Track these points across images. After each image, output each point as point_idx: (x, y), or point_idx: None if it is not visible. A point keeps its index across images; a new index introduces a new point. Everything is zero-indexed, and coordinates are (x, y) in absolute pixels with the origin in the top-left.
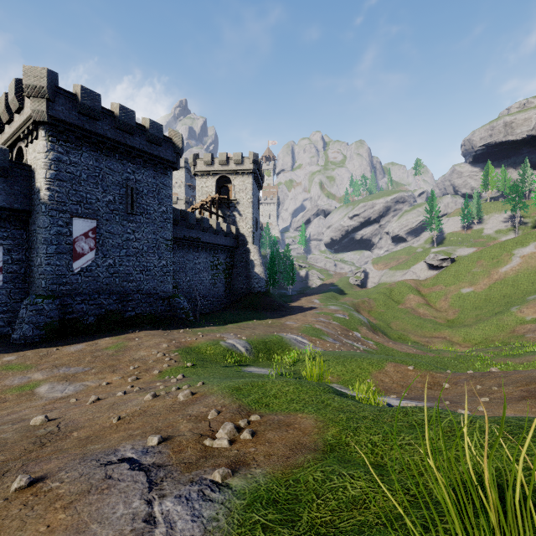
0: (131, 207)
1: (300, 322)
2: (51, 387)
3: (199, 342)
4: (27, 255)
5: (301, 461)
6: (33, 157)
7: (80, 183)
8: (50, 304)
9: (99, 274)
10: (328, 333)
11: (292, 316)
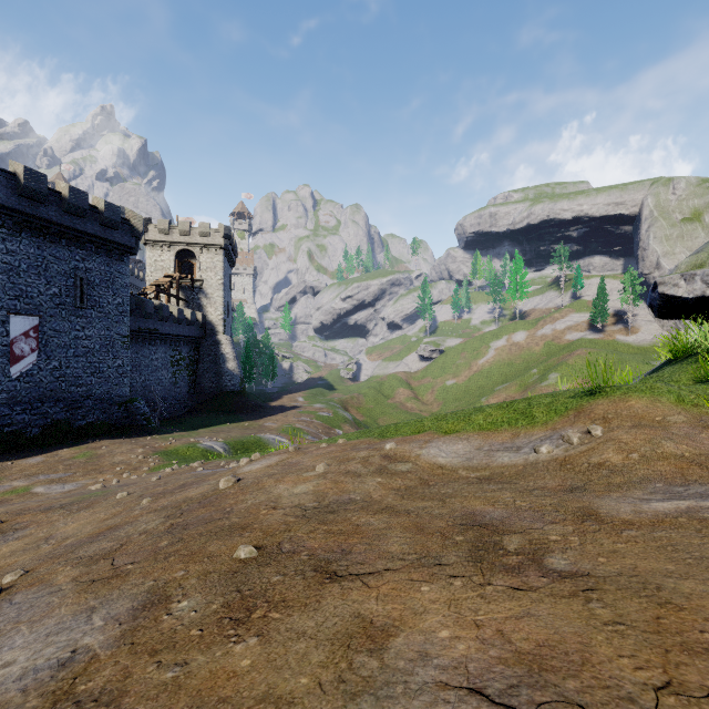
0: (80, 300)
1: (280, 423)
2: (46, 488)
3: (175, 446)
4: None
5: None
6: None
7: (19, 275)
8: None
9: (42, 379)
10: (309, 432)
11: (272, 417)
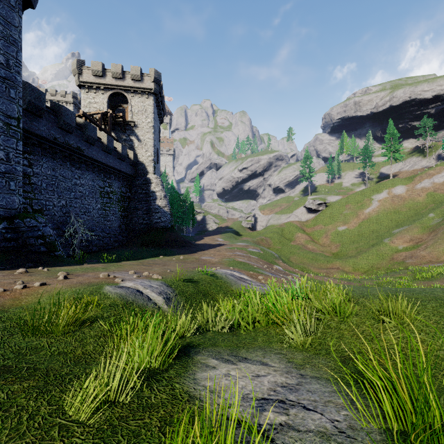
0: None
1: (218, 257)
2: None
3: (47, 290)
4: None
5: None
6: None
7: None
8: None
9: None
10: (258, 267)
11: (205, 252)
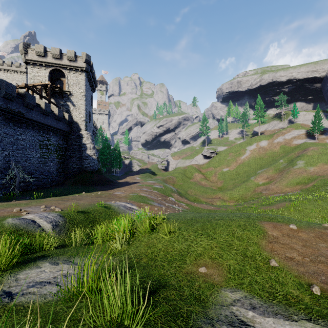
0: None
1: (127, 192)
2: None
3: None
4: None
5: None
6: None
7: None
8: None
9: None
10: (153, 199)
11: (120, 188)
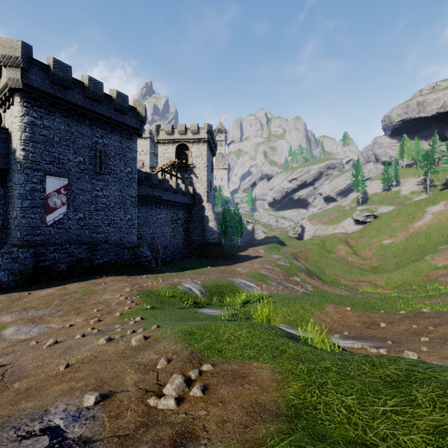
0: (99, 167)
1: (248, 269)
2: (17, 329)
3: (159, 286)
4: (4, 209)
5: (262, 434)
6: (10, 121)
7: (53, 145)
8: (25, 253)
9: (70, 226)
10: (272, 278)
11: (241, 264)
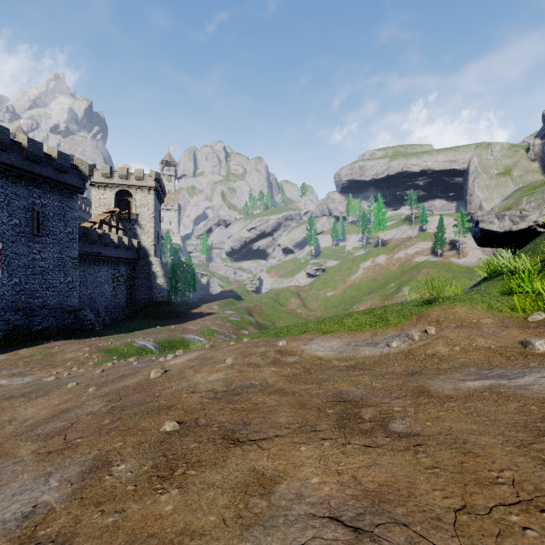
0: (37, 229)
1: (199, 326)
2: (9, 380)
3: (115, 345)
4: None
5: None
6: None
7: None
8: None
9: (4, 292)
10: (222, 333)
11: (193, 322)
